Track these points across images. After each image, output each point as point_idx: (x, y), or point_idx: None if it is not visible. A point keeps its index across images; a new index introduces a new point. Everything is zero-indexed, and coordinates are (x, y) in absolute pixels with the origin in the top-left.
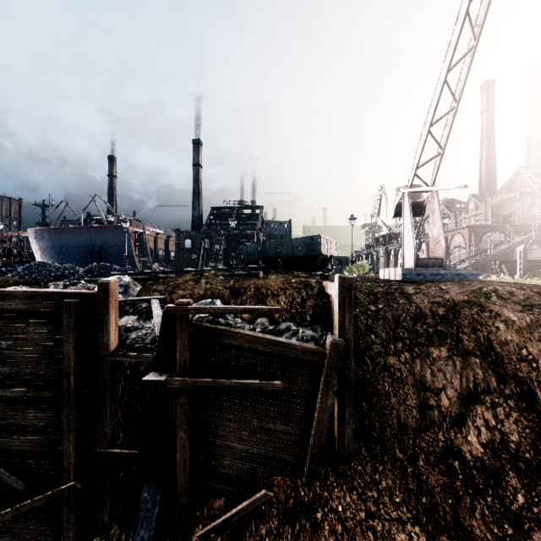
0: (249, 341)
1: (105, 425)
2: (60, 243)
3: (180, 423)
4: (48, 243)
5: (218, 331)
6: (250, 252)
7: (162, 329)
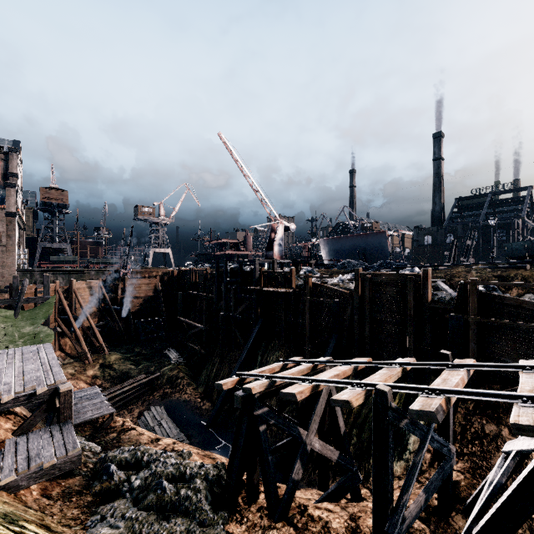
0: (518, 302)
1: (425, 336)
2: (338, 248)
3: (471, 339)
4: (330, 248)
5: (495, 296)
6: (515, 249)
7: (459, 292)
